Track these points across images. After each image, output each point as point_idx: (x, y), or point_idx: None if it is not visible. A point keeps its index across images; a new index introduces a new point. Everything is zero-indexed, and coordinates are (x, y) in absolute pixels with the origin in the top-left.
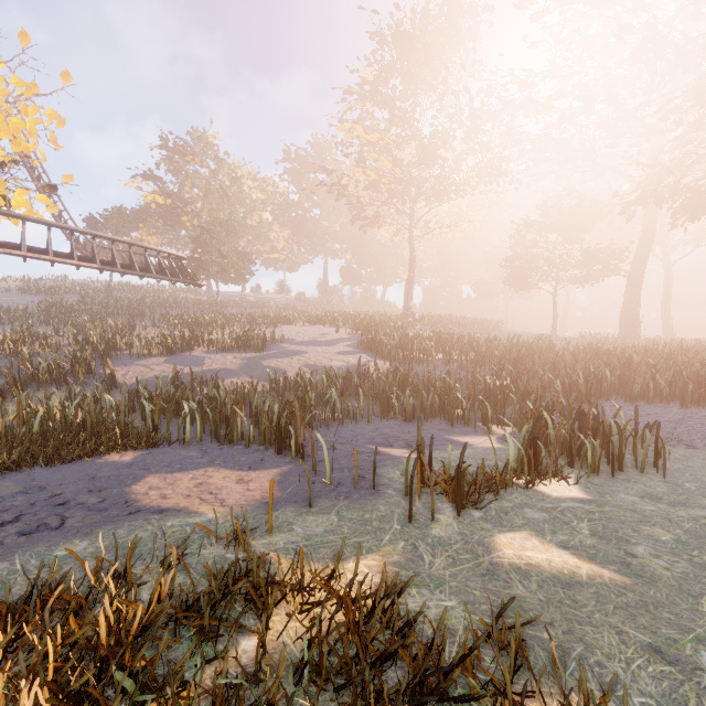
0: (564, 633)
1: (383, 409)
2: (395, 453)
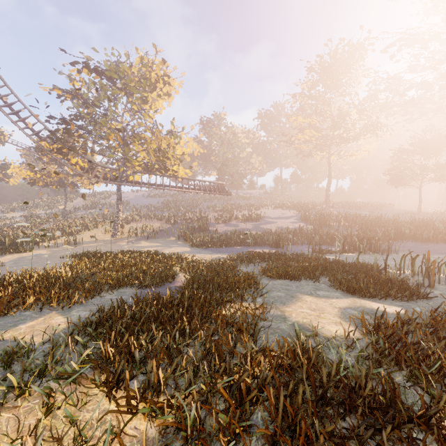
0: None
1: (308, 242)
2: (309, 250)
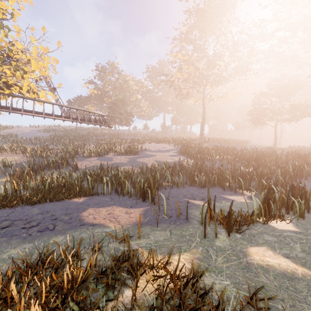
0: (290, 306)
1: (190, 182)
2: (196, 203)
